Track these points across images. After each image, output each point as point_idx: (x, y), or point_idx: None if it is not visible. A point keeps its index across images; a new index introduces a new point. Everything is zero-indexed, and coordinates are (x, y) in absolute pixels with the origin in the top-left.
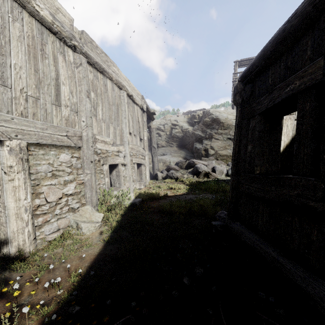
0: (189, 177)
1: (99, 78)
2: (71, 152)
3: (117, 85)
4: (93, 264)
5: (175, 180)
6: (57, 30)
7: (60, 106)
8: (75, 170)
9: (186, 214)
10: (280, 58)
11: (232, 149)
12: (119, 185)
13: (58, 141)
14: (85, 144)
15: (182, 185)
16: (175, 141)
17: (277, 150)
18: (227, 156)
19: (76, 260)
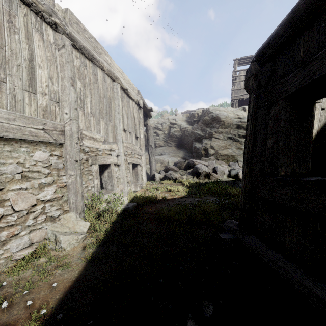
0: (189, 178)
1: (87, 66)
2: (50, 149)
3: (109, 75)
4: (67, 296)
5: (174, 181)
6: (31, 1)
7: (35, 94)
8: (56, 171)
9: (186, 221)
10: (319, 17)
11: (233, 148)
12: (111, 187)
13: (31, 135)
14: (68, 141)
15: (181, 187)
16: (173, 140)
17: (307, 144)
18: (228, 156)
19: (45, 290)
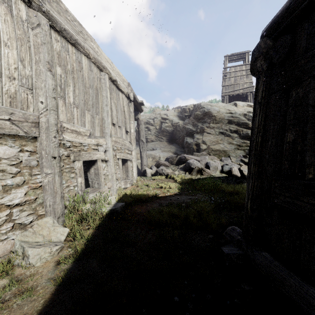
0: (181, 174)
1: (70, 51)
2: (19, 144)
3: (96, 64)
4: None
5: (166, 176)
6: None
7: None
8: (27, 170)
9: (180, 225)
10: None
11: (224, 143)
12: (98, 185)
13: None
14: (44, 134)
15: (173, 184)
16: (165, 135)
17: None
18: (219, 151)
19: None
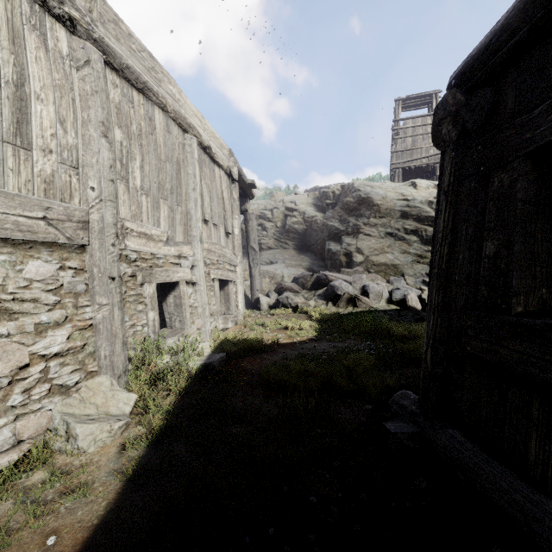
0: (319, 305)
1: (135, 102)
2: (59, 257)
3: (177, 121)
4: None
5: (294, 310)
6: None
7: (27, 150)
8: (71, 299)
9: (319, 390)
10: None
11: (395, 252)
12: (181, 324)
13: (18, 230)
14: (97, 240)
15: (306, 322)
16: (292, 239)
17: None
18: (386, 265)
19: (33, 550)
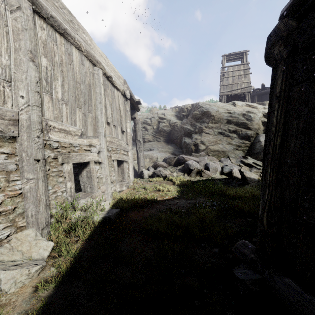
0: (179, 175)
1: (58, 41)
2: None
3: (89, 58)
4: None
5: (164, 178)
6: None
7: None
8: (3, 175)
9: (181, 236)
10: None
11: (223, 143)
12: (91, 189)
13: None
14: (25, 133)
15: (171, 186)
16: (162, 135)
17: None
18: (218, 151)
19: None
